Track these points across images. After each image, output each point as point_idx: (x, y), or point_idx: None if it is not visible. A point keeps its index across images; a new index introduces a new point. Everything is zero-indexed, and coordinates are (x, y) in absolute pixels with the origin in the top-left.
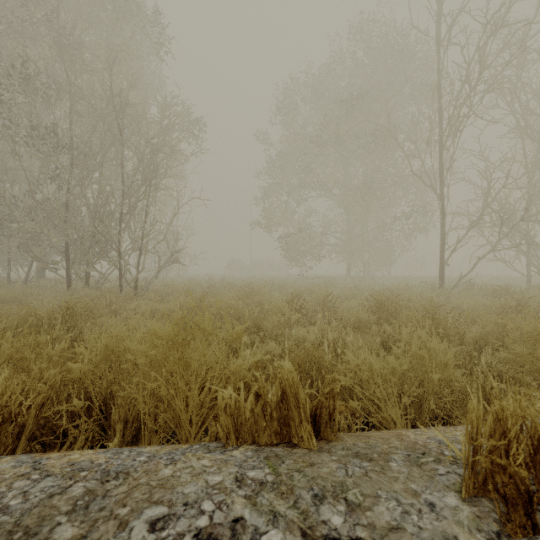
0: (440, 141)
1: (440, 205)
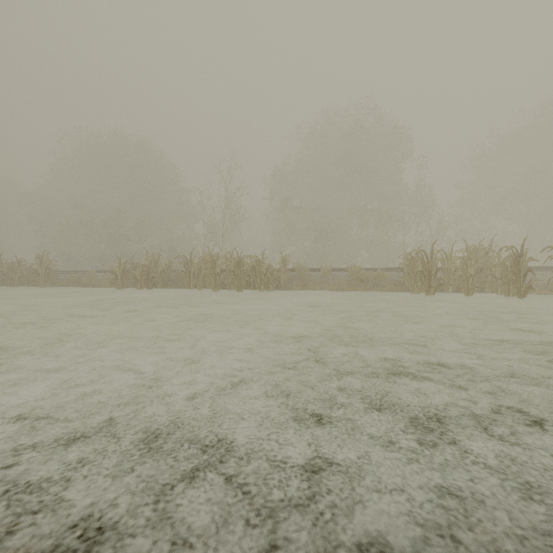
0: None
1: None
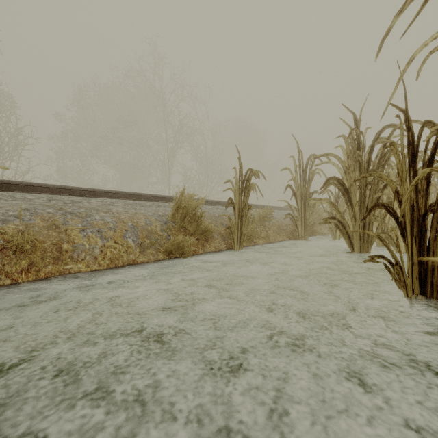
0: (169, 158)
1: (169, 183)
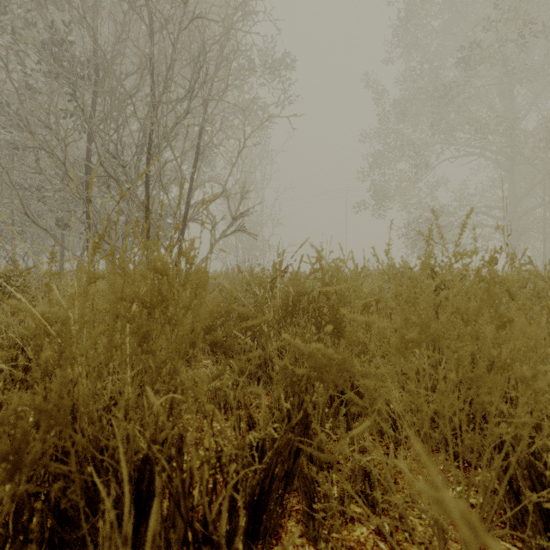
0: None
1: None
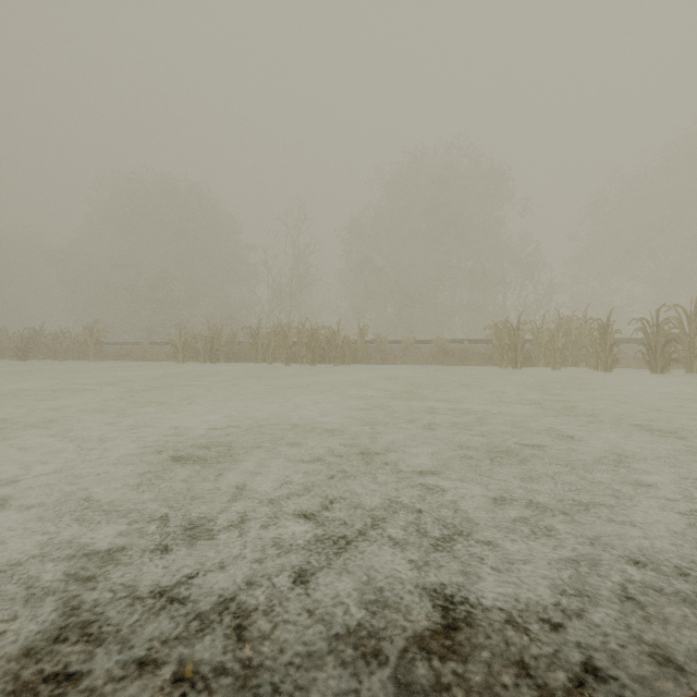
0: None
1: None
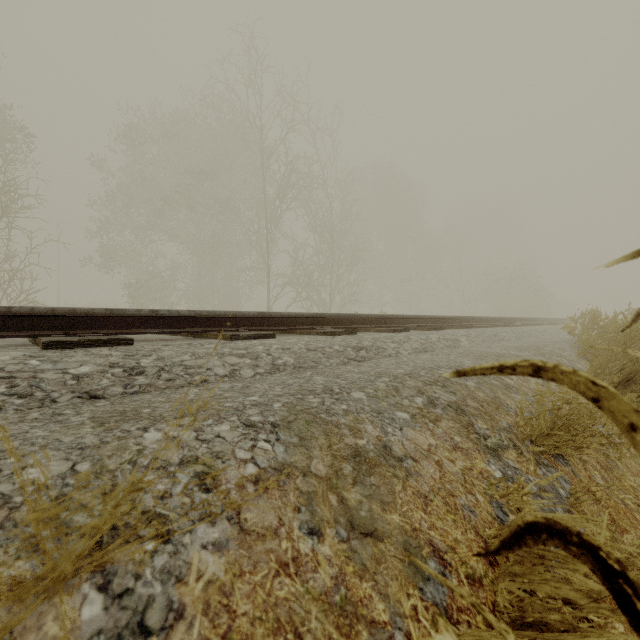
0: (267, 228)
1: (268, 270)
